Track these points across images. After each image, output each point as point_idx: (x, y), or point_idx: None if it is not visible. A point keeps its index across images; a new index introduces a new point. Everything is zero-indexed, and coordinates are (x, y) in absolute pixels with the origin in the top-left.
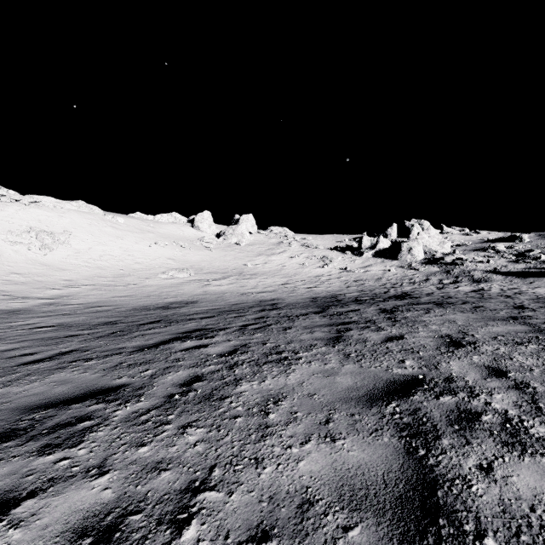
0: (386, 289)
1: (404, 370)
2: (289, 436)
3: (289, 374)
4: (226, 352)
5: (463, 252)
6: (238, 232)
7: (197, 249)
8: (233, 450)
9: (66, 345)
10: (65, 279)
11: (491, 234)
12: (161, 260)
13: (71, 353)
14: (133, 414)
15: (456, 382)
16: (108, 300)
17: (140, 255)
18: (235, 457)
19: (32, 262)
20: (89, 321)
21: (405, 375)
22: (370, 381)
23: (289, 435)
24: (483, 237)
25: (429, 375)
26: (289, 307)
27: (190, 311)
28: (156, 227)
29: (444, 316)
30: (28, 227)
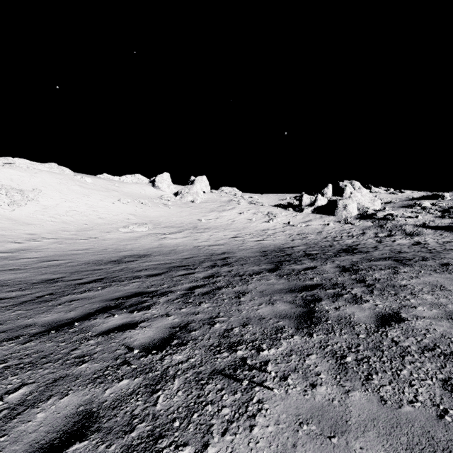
0: (329, 242)
1: None
2: None
3: (254, 419)
4: (156, 340)
5: (392, 208)
6: (193, 191)
7: (156, 205)
8: None
9: None
10: (28, 233)
11: (414, 193)
12: (123, 215)
13: None
14: None
15: None
16: (65, 253)
17: (103, 210)
18: None
19: None
20: (30, 278)
21: None
22: None
23: None
24: (407, 195)
25: None
26: (241, 263)
27: (140, 266)
28: (120, 187)
29: (421, 278)
30: None
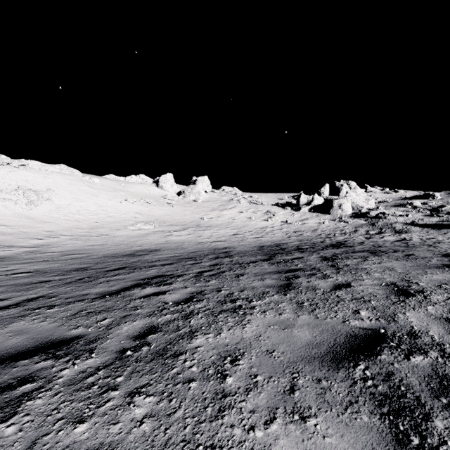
0: (322, 238)
1: (362, 322)
2: (250, 411)
3: (245, 325)
4: (182, 299)
5: (385, 207)
6: (195, 191)
7: (160, 205)
8: (185, 432)
9: (36, 291)
10: (47, 230)
11: (408, 193)
12: (130, 214)
13: (38, 300)
14: (79, 374)
15: (421, 338)
16: (83, 248)
17: (112, 210)
18: (187, 444)
19: (19, 216)
20: (63, 267)
21: (364, 328)
22: (329, 336)
23: (251, 409)
24: (401, 195)
25: (390, 329)
26: (240, 255)
27: (153, 258)
28: (126, 187)
29: (381, 264)
30: (17, 186)
